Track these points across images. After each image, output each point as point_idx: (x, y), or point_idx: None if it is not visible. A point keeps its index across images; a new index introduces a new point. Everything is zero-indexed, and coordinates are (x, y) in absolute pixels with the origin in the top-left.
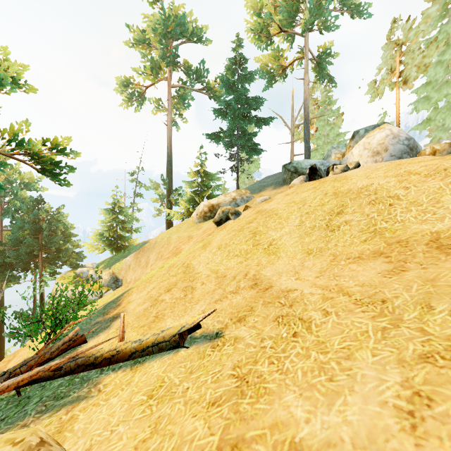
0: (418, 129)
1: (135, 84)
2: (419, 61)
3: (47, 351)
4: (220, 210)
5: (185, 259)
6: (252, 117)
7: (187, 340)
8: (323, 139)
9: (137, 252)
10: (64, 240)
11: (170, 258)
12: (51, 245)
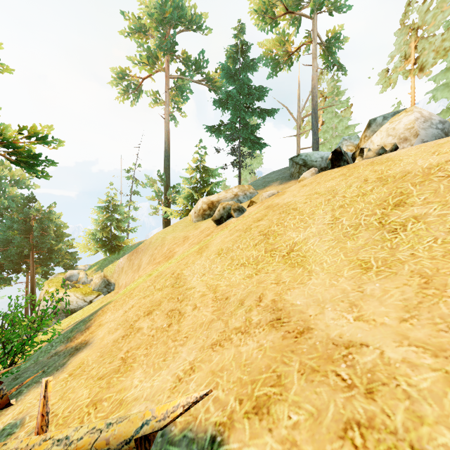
0: None
1: (131, 76)
2: (438, 45)
3: None
4: (221, 206)
5: (176, 267)
6: (255, 108)
7: (155, 443)
8: (330, 132)
9: (130, 254)
10: (56, 240)
11: (161, 263)
12: (42, 245)
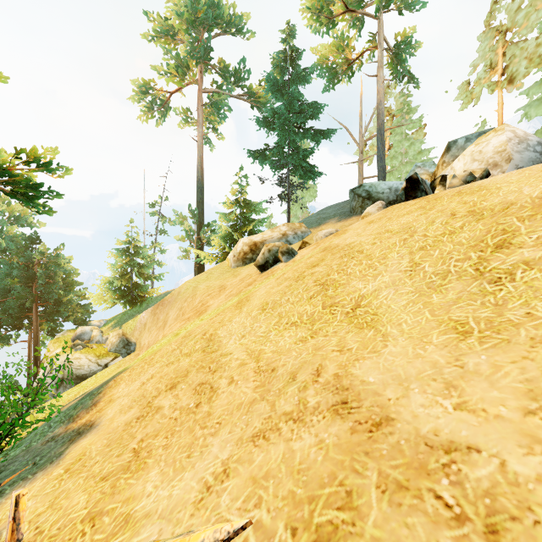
0: None
1: (157, 90)
2: (531, 52)
3: None
4: (266, 248)
5: (208, 326)
6: (308, 129)
7: None
8: (399, 158)
9: (155, 306)
10: (65, 290)
11: (191, 319)
12: (48, 296)
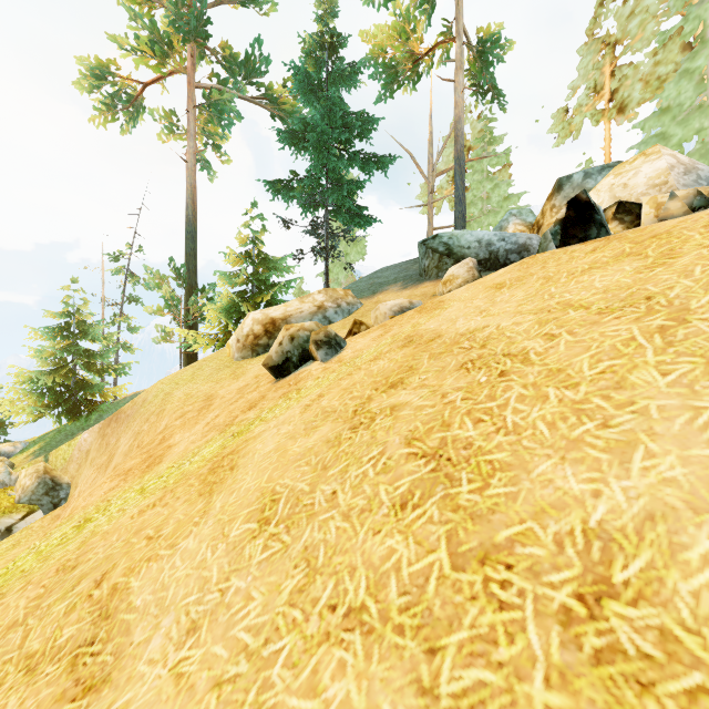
0: None
1: (120, 77)
2: (648, 72)
3: None
4: (286, 332)
5: (123, 543)
6: (355, 152)
7: None
8: (479, 205)
9: (105, 422)
10: None
11: (130, 477)
12: None
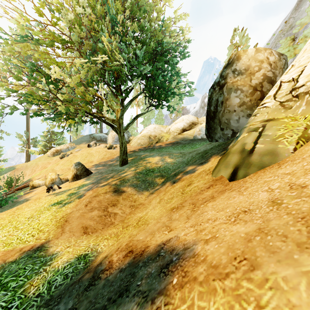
0: (141, 123)
1: (1, 72)
2: (141, 100)
3: (27, 183)
4: (62, 154)
5: (51, 168)
6: None
7: None
8: None
9: (12, 171)
10: None
11: (43, 169)
12: None
